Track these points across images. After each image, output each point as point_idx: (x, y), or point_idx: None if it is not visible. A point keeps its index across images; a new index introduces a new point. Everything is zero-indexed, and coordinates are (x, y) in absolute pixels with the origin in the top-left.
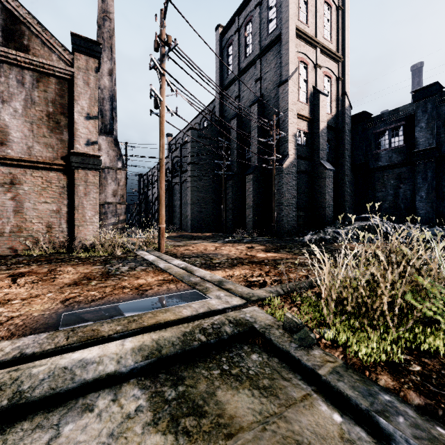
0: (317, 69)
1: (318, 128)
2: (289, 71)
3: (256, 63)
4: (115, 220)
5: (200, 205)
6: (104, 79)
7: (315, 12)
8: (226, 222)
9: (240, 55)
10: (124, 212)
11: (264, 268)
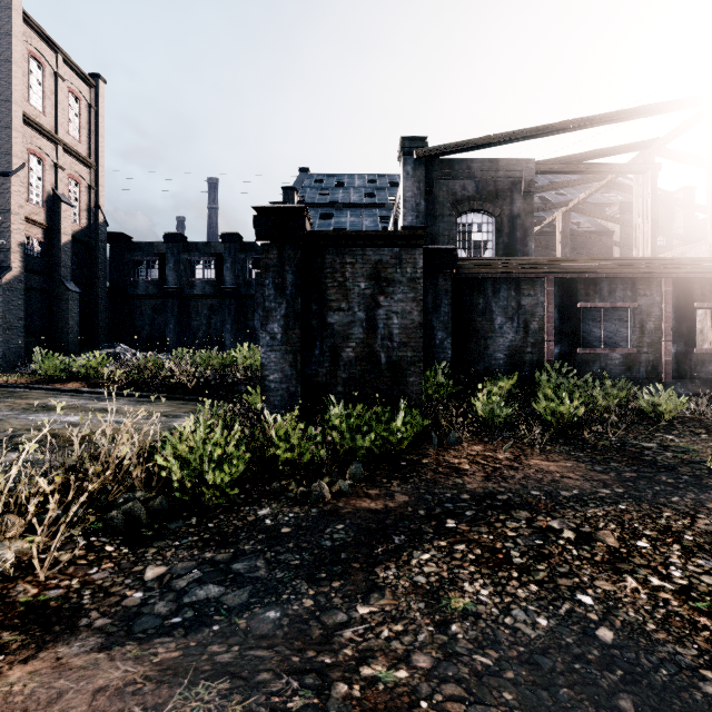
0: (59, 170)
1: (60, 241)
2: (13, 166)
3: None
4: None
5: None
6: None
7: (56, 100)
8: None
9: None
10: None
11: None
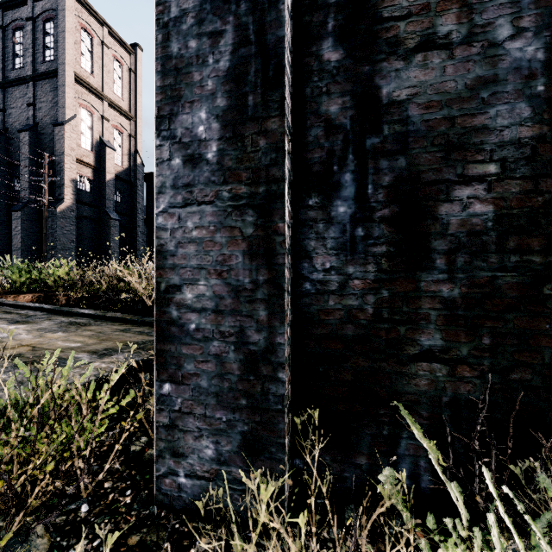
0: (104, 121)
1: (105, 179)
2: (66, 116)
3: (29, 83)
4: None
5: None
6: None
7: (102, 65)
8: None
9: (7, 61)
10: None
11: None
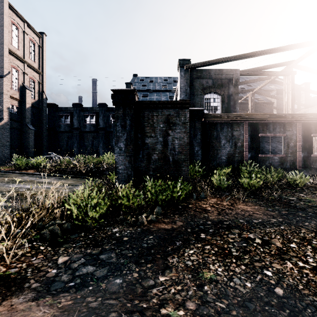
0: (25, 75)
1: (25, 107)
2: (4, 73)
3: None
4: None
5: None
6: None
7: (24, 44)
8: None
9: None
10: None
11: None
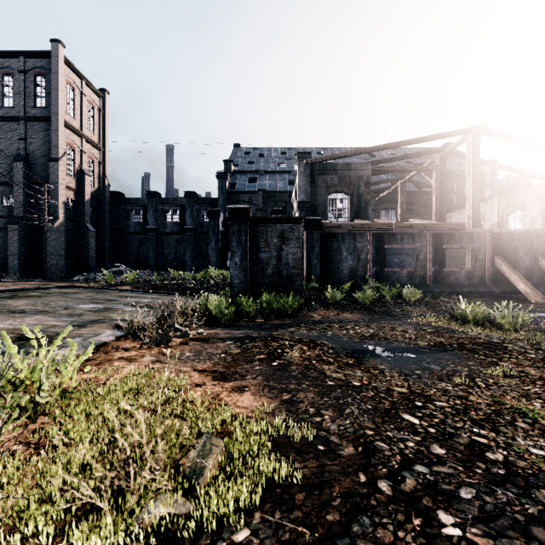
0: (83, 154)
1: (84, 199)
2: (60, 154)
3: (19, 121)
4: None
5: None
6: None
7: (81, 109)
8: None
9: None
10: None
11: (63, 284)
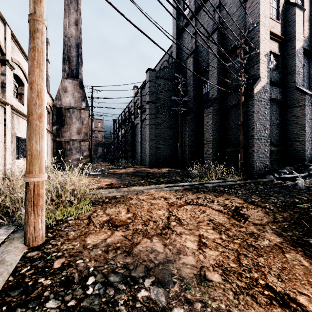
0: None
1: (293, 48)
2: None
3: None
4: (79, 156)
5: (158, 141)
6: (71, 29)
7: None
8: (182, 158)
9: None
10: (87, 148)
11: None
